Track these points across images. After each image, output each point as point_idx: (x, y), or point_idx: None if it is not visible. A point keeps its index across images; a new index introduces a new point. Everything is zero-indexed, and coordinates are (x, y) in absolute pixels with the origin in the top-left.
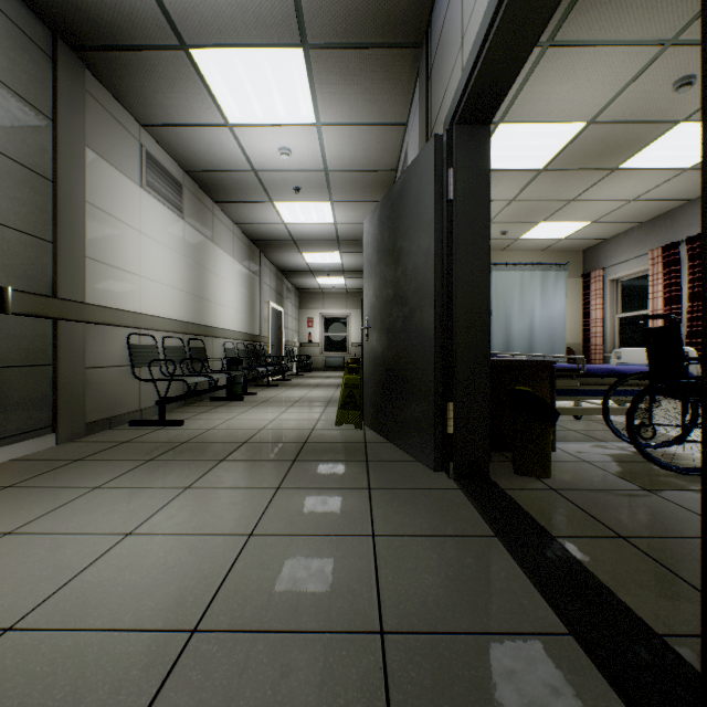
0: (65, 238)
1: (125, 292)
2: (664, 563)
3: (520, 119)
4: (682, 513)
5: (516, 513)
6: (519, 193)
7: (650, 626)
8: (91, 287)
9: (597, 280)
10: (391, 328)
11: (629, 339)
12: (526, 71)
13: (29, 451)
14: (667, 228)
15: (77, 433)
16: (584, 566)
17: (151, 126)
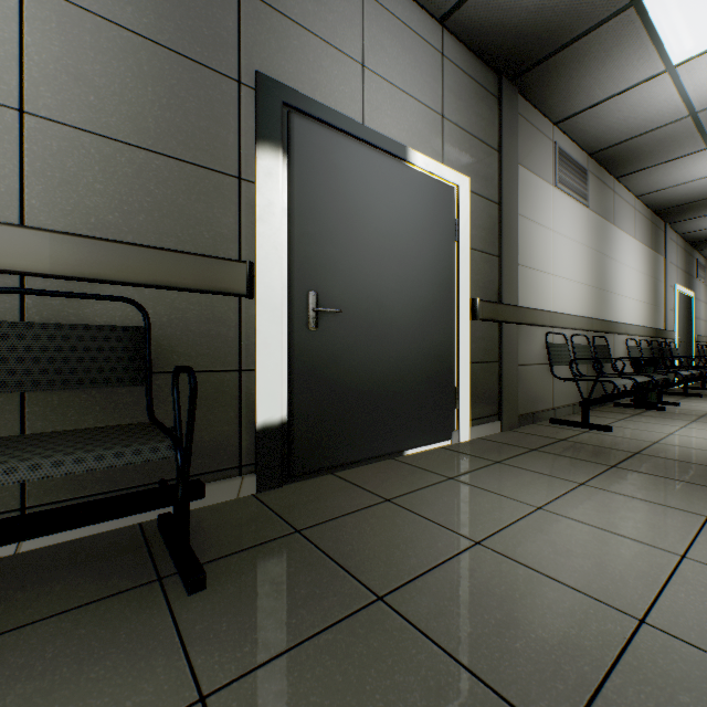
0: (505, 250)
1: (541, 292)
2: None
3: None
4: None
5: None
6: None
7: None
8: (519, 292)
9: None
10: None
11: None
12: None
13: (485, 433)
14: None
15: (512, 423)
16: None
17: (564, 120)
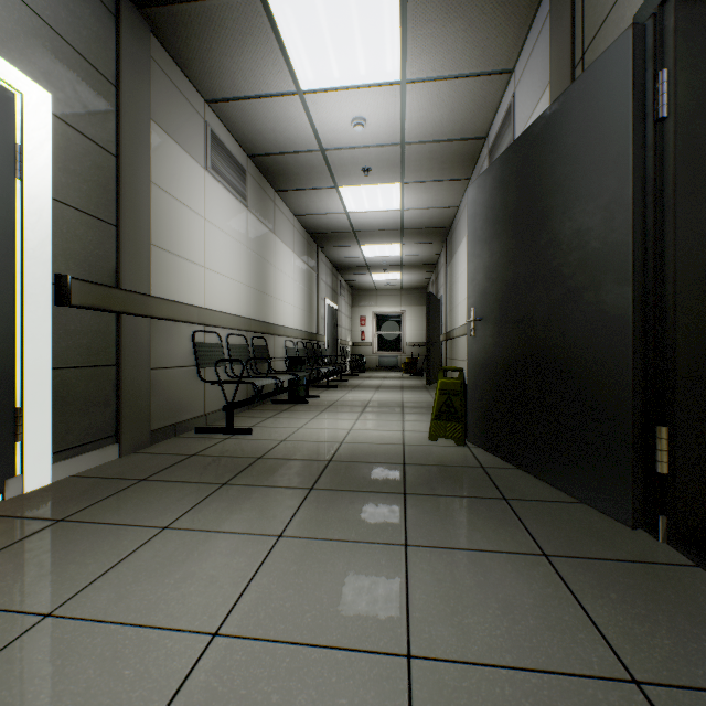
0: (129, 221)
1: (190, 284)
2: None
3: None
4: None
5: None
6: None
7: None
8: (155, 278)
9: None
10: (523, 319)
11: None
12: None
13: (90, 465)
14: None
15: (141, 443)
16: None
17: (216, 102)
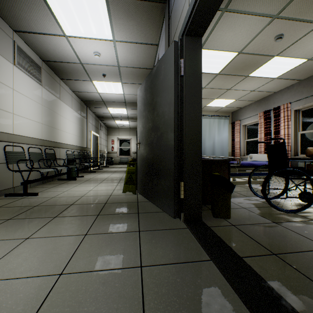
0: None
1: (2, 122)
2: (301, 271)
3: (210, 48)
4: (295, 235)
5: (219, 243)
6: (207, 84)
7: None
8: None
9: (237, 125)
10: (151, 143)
11: (250, 150)
12: (214, 23)
13: None
14: (265, 103)
15: None
16: (265, 280)
17: (20, 32)
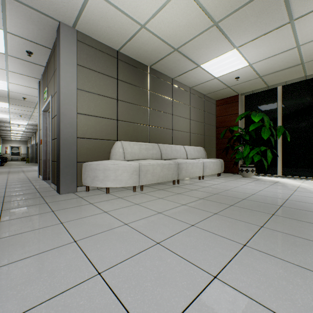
0: None
1: None
2: None
3: None
4: None
5: None
6: None
7: None
8: None
9: None
10: (32, 154)
11: None
12: None
13: None
14: None
15: None
16: None
17: None
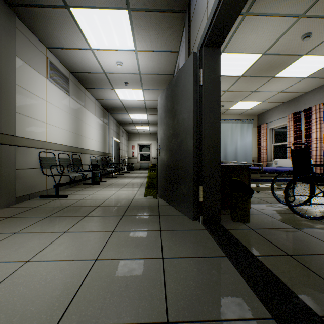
0: (4, 102)
1: (38, 130)
2: (313, 270)
3: (232, 51)
4: (315, 240)
5: (235, 243)
6: (230, 87)
7: (316, 312)
8: (18, 128)
9: (264, 128)
10: (171, 149)
11: (278, 155)
12: (235, 27)
13: None
14: (295, 105)
15: (11, 202)
16: (274, 274)
17: (52, 48)
